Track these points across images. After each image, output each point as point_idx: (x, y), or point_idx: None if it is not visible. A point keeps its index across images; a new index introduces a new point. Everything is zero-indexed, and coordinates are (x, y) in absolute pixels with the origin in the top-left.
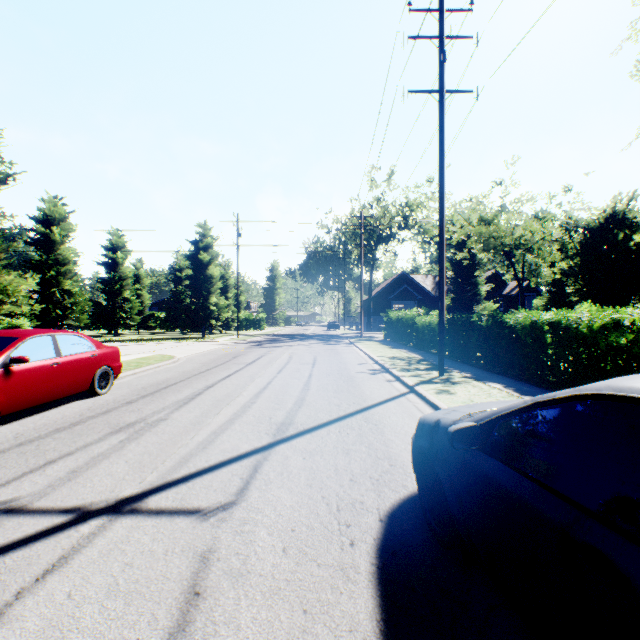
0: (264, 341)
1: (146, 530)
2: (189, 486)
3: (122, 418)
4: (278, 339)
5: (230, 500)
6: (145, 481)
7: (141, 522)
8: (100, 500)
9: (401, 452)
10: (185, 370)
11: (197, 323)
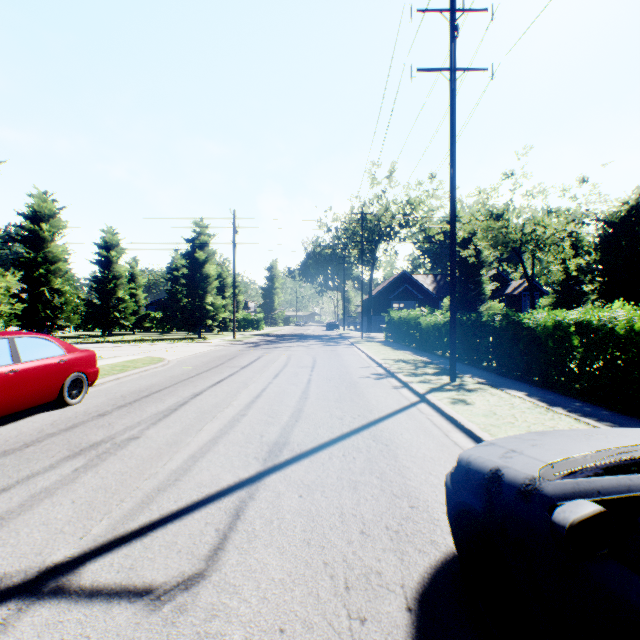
0: (261, 342)
1: (65, 632)
2: (145, 544)
3: (87, 436)
4: (276, 340)
5: (197, 570)
6: (88, 535)
7: (62, 614)
8: (17, 570)
9: (422, 486)
10: (173, 374)
11: (193, 323)
